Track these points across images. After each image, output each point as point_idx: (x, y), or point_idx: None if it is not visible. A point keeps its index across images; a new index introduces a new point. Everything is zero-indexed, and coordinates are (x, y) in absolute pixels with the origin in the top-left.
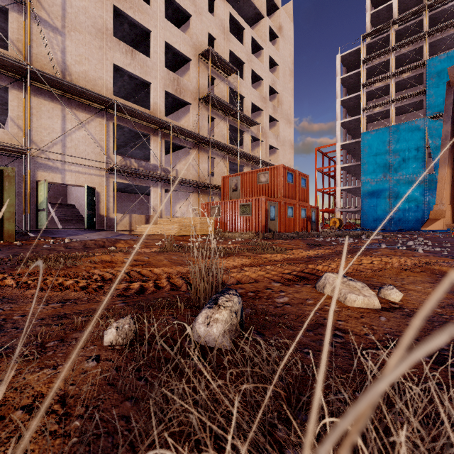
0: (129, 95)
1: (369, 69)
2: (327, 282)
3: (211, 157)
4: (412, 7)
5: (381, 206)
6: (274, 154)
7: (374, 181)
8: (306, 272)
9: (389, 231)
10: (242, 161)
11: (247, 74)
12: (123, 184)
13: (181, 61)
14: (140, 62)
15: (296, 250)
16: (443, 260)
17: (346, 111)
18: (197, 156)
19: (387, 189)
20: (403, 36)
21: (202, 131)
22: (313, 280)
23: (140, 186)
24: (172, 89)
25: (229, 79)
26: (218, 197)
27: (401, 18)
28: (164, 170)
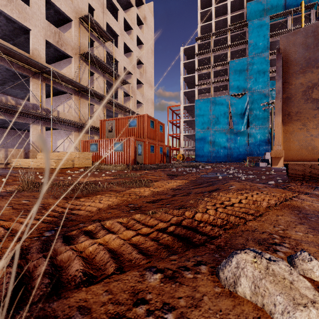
0: (7, 37)
1: (199, 60)
2: (242, 274)
3: (90, 103)
4: (222, 28)
5: (206, 146)
6: (141, 107)
7: (202, 131)
8: (185, 225)
9: (211, 162)
10: (116, 110)
11: (120, 44)
12: (0, 120)
13: (63, 19)
14: (17, 7)
15: (160, 181)
16: (288, 194)
17: (186, 84)
18: (78, 101)
19: (209, 136)
20: (217, 44)
21: (82, 81)
22: (202, 247)
23: (20, 123)
24: (54, 40)
25: (106, 44)
26: (97, 136)
27: (216, 32)
28: (45, 110)
